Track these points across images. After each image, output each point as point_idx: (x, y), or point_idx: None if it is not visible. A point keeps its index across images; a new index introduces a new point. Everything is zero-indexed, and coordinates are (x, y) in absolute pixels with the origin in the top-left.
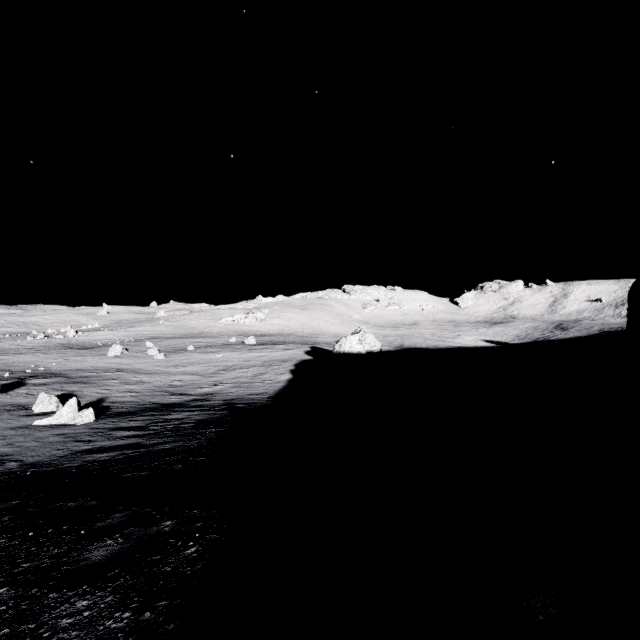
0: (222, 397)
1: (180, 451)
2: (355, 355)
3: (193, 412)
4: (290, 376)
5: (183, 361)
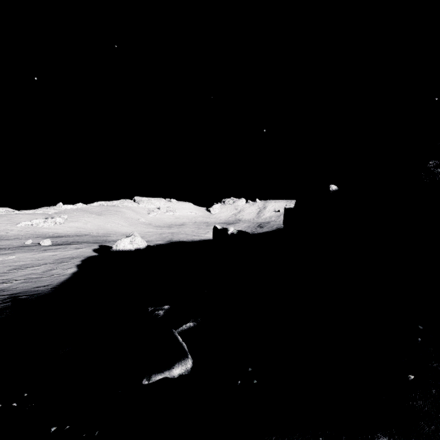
0: (9, 292)
1: None
2: (127, 251)
3: None
4: (75, 270)
5: None
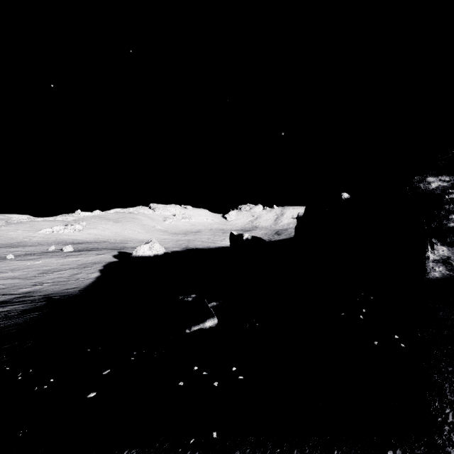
0: (42, 293)
1: (12, 326)
2: (146, 257)
3: (17, 305)
4: (99, 274)
5: (3, 268)
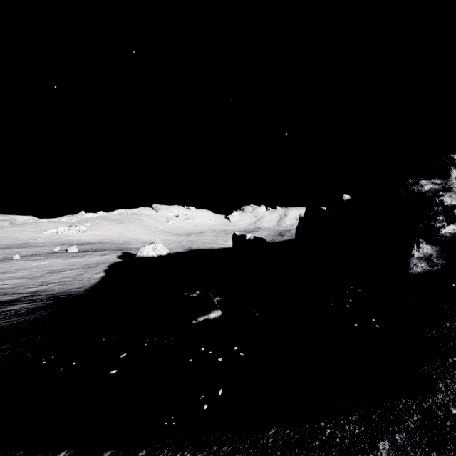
0: (49, 292)
1: (25, 322)
2: (150, 258)
3: (27, 304)
4: (104, 274)
5: (10, 268)
